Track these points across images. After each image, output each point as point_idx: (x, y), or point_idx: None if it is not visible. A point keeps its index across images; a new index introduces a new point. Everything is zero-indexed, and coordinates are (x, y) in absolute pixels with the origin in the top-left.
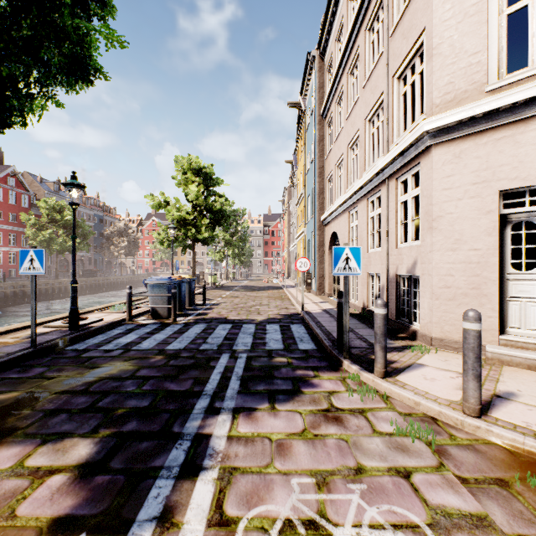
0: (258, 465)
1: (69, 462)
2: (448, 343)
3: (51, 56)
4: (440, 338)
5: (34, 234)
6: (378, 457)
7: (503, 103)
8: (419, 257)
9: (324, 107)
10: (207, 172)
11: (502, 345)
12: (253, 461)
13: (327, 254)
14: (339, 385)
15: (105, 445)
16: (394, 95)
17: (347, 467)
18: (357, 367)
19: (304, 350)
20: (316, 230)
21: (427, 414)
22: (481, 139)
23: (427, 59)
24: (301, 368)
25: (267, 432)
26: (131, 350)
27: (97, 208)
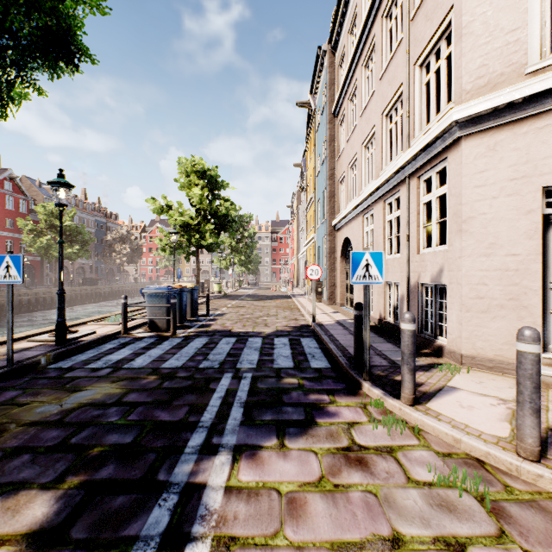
0: (263, 533)
1: (17, 529)
2: (481, 362)
3: (20, 26)
4: (471, 356)
5: (32, 241)
6: (419, 520)
7: (548, 85)
8: (445, 264)
9: (336, 105)
10: (211, 174)
11: (546, 365)
12: (257, 526)
13: (339, 261)
14: (360, 414)
15: (69, 502)
16: (416, 84)
17: (380, 537)
18: (379, 391)
19: (317, 369)
20: (327, 236)
21: (471, 455)
22: (520, 128)
23: (456, 39)
24: (315, 391)
25: (275, 481)
26: (122, 369)
27: (98, 214)
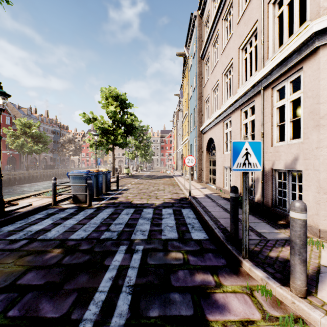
0: None
1: None
2: None
3: None
4: None
5: (12, 142)
6: None
7: None
8: (301, 153)
9: (203, 50)
10: (122, 98)
11: None
12: None
13: (205, 153)
14: (250, 306)
15: None
16: (269, 18)
17: None
18: (263, 274)
19: (197, 240)
20: (197, 137)
21: None
22: None
23: None
24: (199, 269)
25: None
26: (35, 240)
27: (55, 126)
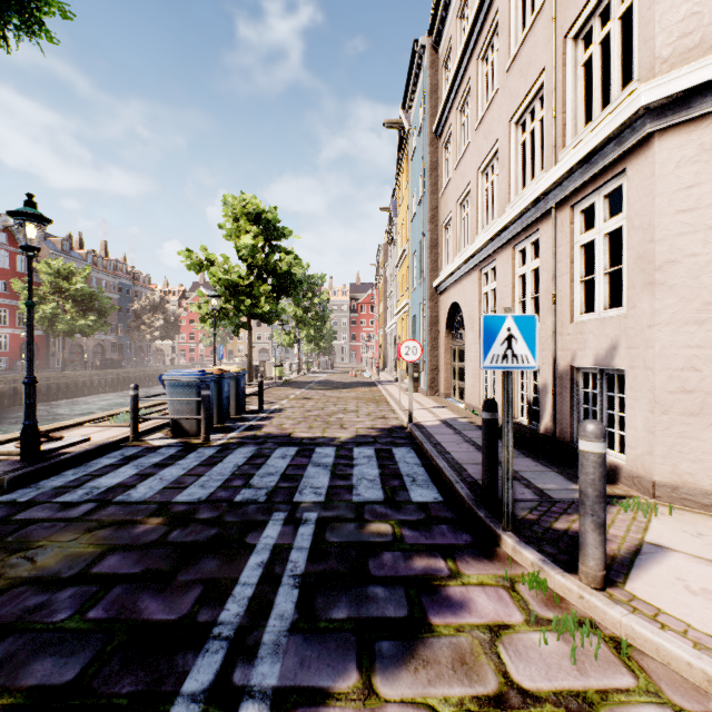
0: None
1: None
2: (689, 495)
3: None
4: (671, 485)
5: None
6: None
7: None
8: (622, 337)
9: (439, 119)
10: (268, 218)
11: None
12: None
13: (444, 335)
14: (507, 605)
15: None
16: (567, 67)
17: None
18: (535, 555)
19: (421, 504)
20: (426, 301)
21: None
22: None
23: None
24: (422, 550)
25: None
26: (111, 504)
27: (123, 275)
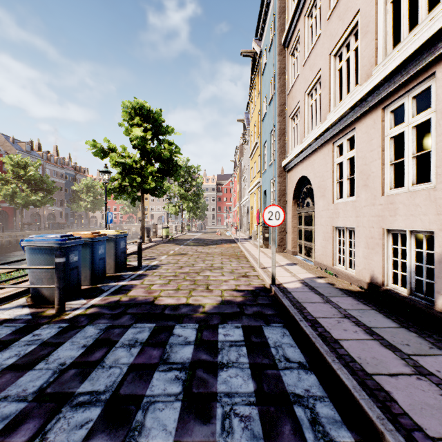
0: None
1: None
2: None
3: None
4: None
5: None
6: None
7: None
8: None
9: (287, 31)
10: (155, 117)
11: None
12: None
13: (291, 204)
14: None
15: None
16: None
17: None
18: None
19: None
20: (276, 177)
21: None
22: None
23: None
24: None
25: None
26: None
27: (68, 168)
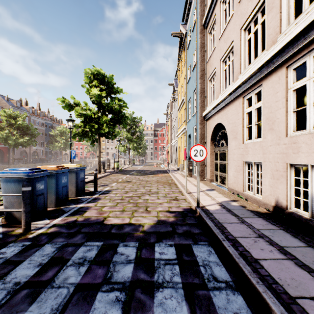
0: None
1: None
2: None
3: None
4: None
5: None
6: None
7: None
8: None
9: (206, 15)
10: (108, 80)
11: None
12: None
13: (209, 144)
14: None
15: None
16: None
17: None
18: None
19: None
20: (198, 124)
21: None
22: None
23: None
24: None
25: None
26: None
27: (47, 119)
